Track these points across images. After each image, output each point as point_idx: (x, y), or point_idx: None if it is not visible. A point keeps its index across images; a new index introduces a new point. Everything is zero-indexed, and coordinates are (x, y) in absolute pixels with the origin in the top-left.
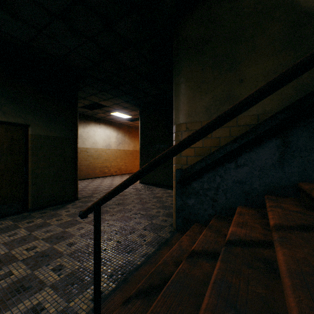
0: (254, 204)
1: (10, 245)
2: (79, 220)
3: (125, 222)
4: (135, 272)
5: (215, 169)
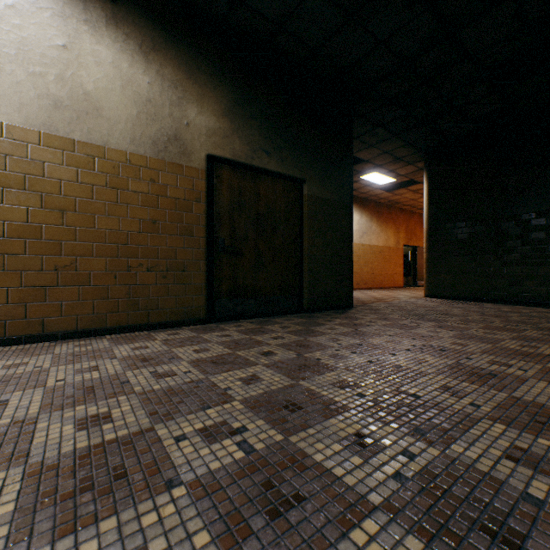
0: None
1: (350, 336)
2: (407, 324)
3: (514, 333)
4: None
5: None
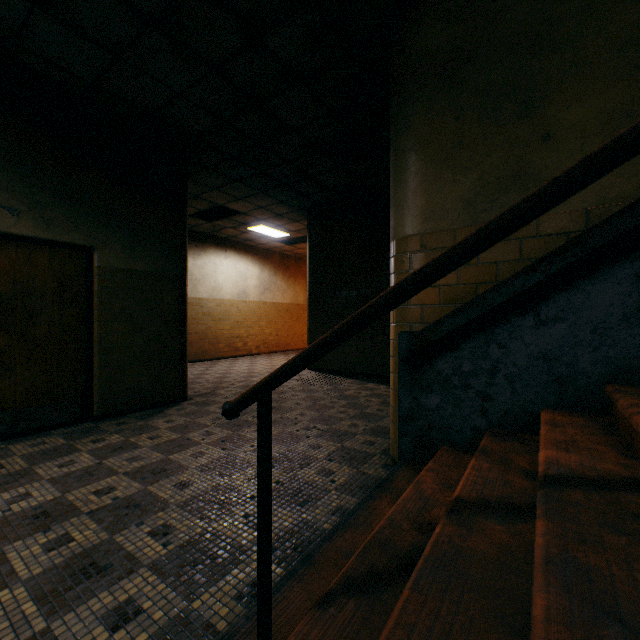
0: (581, 406)
1: (63, 483)
2: (193, 438)
3: (287, 445)
4: (326, 542)
5: (487, 329)
